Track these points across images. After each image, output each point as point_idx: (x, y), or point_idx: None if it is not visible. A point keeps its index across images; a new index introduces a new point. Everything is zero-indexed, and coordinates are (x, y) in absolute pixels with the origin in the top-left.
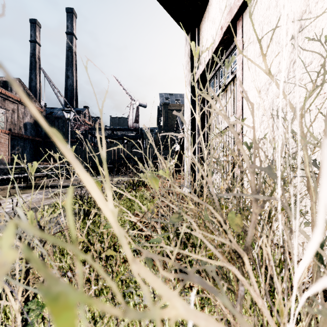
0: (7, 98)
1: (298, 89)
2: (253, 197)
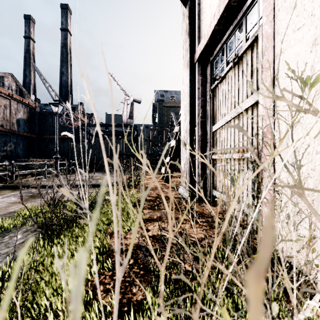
0: None
1: None
2: None
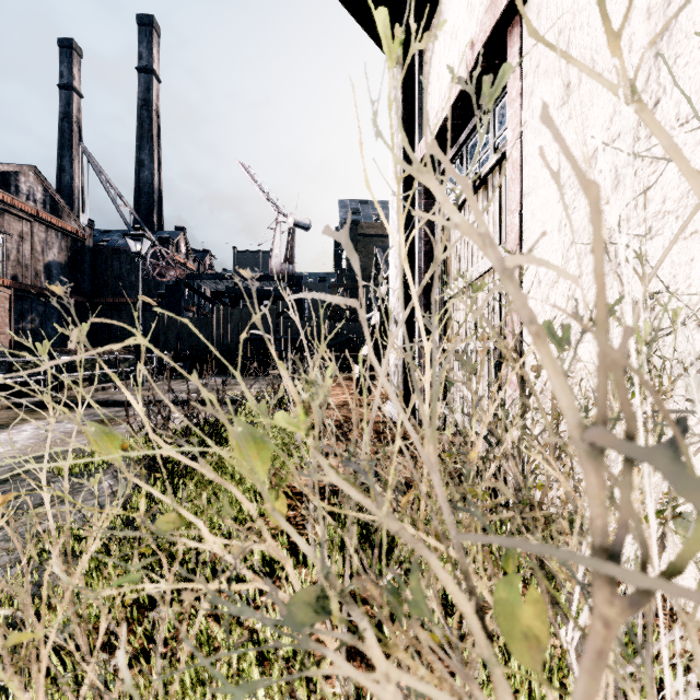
0: (9, 209)
1: (659, 181)
2: (604, 573)
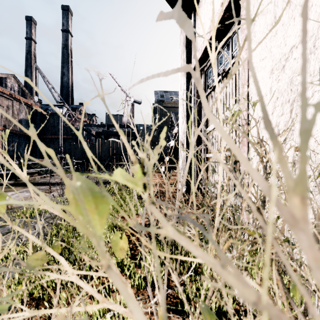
0: (2, 94)
1: None
2: None
